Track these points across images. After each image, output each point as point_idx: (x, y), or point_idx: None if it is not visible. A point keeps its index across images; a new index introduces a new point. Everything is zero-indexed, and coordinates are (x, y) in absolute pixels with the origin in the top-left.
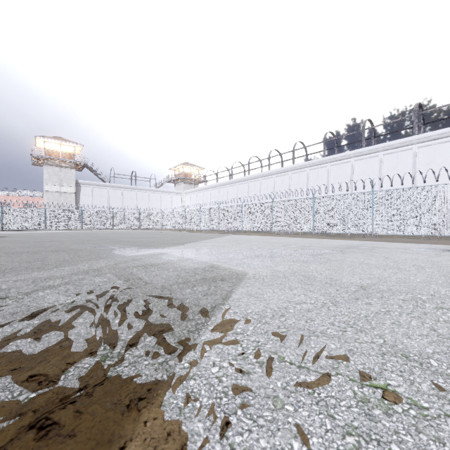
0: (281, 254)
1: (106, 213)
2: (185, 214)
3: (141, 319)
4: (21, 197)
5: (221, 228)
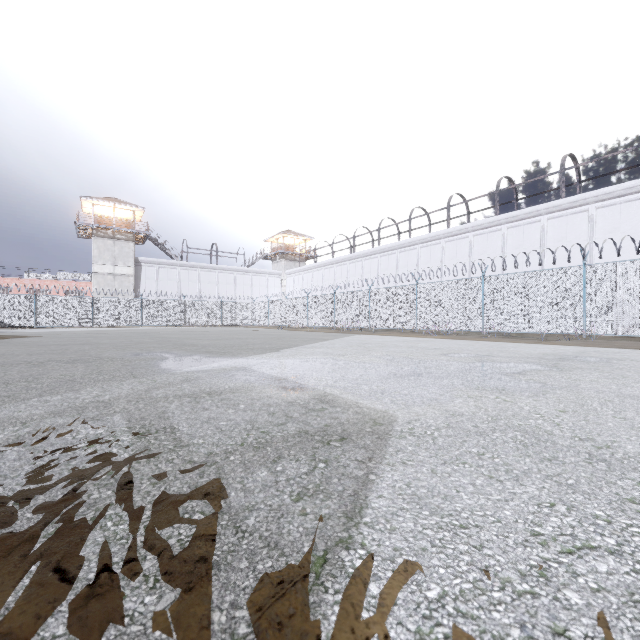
0: (447, 371)
1: (175, 303)
2: (285, 304)
3: (78, 628)
4: (62, 282)
5: (339, 324)
